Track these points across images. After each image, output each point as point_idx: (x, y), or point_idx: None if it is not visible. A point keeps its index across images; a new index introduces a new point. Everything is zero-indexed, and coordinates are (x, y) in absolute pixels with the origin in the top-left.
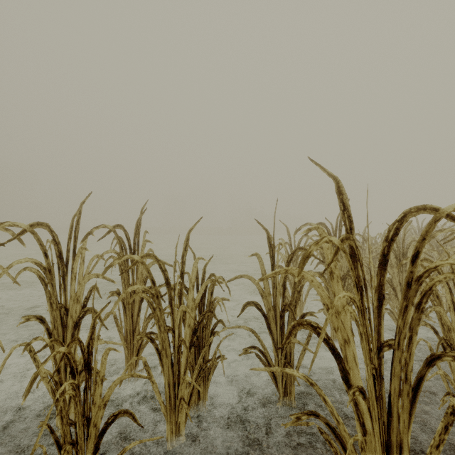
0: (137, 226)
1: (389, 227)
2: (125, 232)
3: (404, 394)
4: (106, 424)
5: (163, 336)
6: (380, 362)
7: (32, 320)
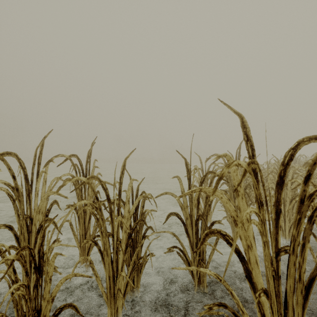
0: (88, 155)
1: (285, 154)
2: (79, 160)
3: (298, 291)
4: (54, 315)
5: (105, 240)
6: (278, 265)
7: (2, 228)
